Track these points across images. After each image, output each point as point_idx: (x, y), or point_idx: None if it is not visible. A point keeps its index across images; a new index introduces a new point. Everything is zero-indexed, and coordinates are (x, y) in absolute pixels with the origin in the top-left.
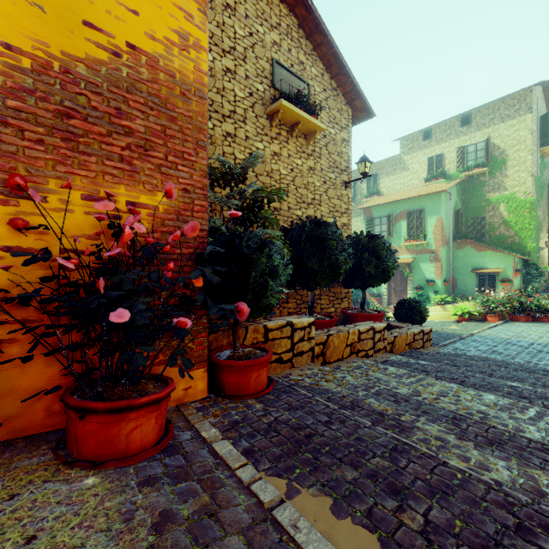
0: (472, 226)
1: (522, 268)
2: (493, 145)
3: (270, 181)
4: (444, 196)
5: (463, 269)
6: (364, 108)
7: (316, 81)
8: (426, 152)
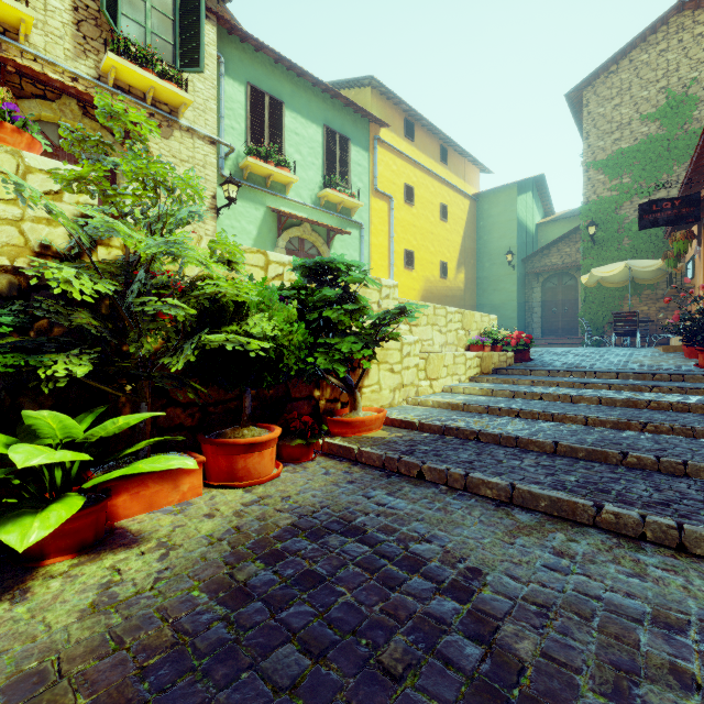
0: None
1: None
2: None
3: None
4: None
5: None
6: None
7: None
8: None
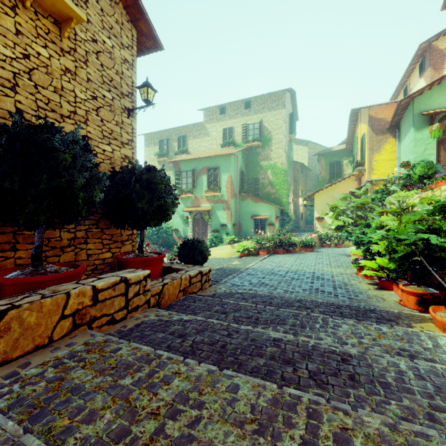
0: (251, 185)
1: (280, 215)
2: (264, 127)
3: None
4: (233, 158)
5: (246, 216)
6: (150, 35)
7: None
8: (222, 124)
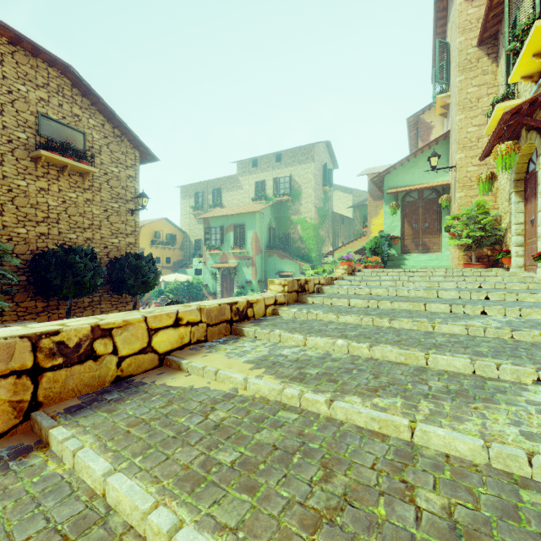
0: (282, 239)
1: None
2: (294, 180)
3: (36, 211)
4: (259, 215)
5: (272, 272)
6: (149, 153)
7: (96, 130)
8: (254, 177)
